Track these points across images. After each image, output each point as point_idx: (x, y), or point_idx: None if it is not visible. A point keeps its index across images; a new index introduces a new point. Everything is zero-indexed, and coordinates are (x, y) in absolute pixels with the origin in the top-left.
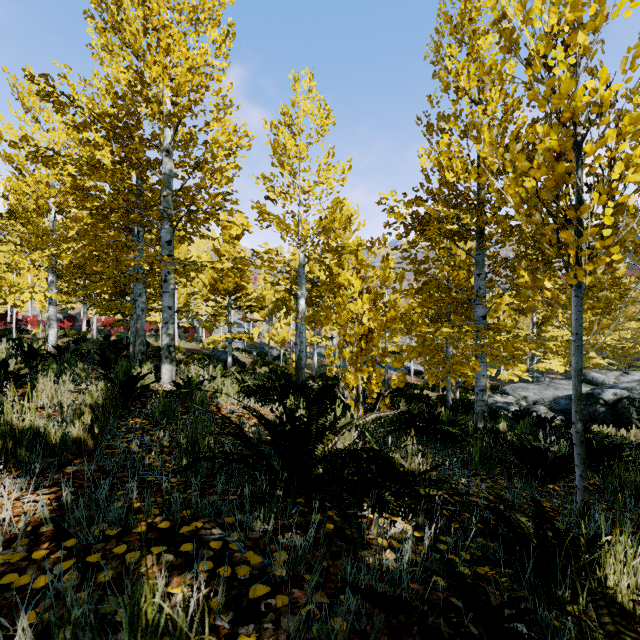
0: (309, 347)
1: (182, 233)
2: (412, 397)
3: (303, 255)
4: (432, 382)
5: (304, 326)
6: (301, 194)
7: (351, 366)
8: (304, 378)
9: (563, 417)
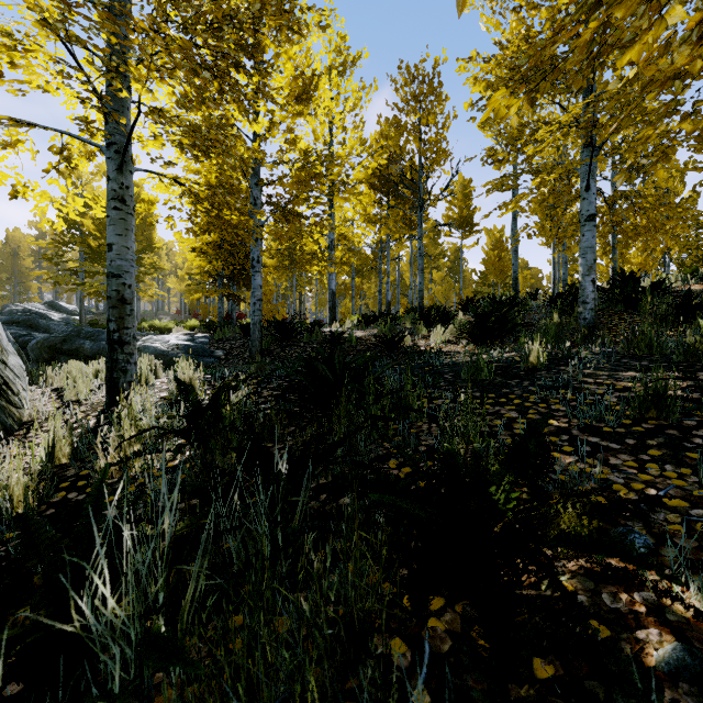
0: None
1: None
2: None
3: None
4: None
5: None
6: None
7: None
8: None
9: None
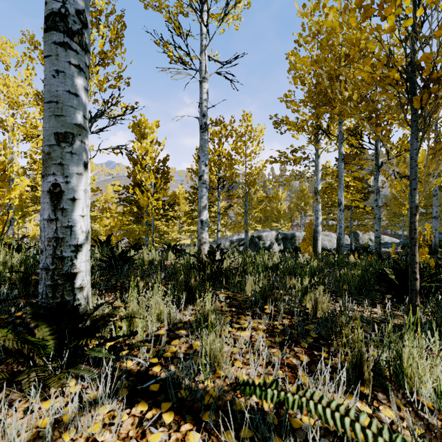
0: None
1: None
2: None
3: None
4: None
5: None
6: None
7: None
8: None
9: None
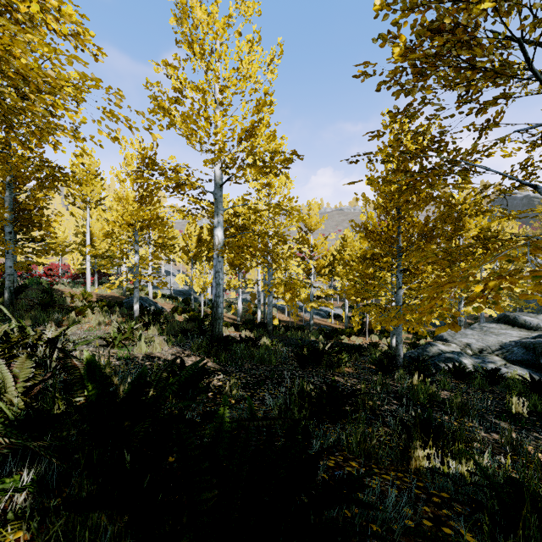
0: (236, 293)
1: (96, 171)
2: (351, 349)
3: (220, 172)
4: (357, 327)
5: (221, 263)
6: (217, 93)
7: (275, 311)
8: (221, 330)
9: (528, 370)
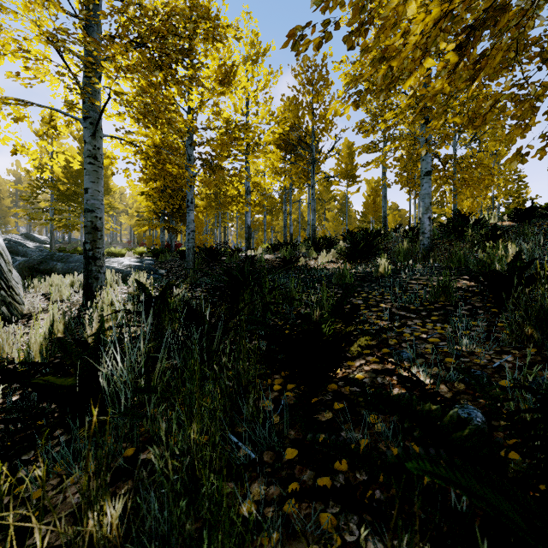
0: None
1: None
2: None
3: None
4: None
5: None
6: None
7: None
8: None
9: None
